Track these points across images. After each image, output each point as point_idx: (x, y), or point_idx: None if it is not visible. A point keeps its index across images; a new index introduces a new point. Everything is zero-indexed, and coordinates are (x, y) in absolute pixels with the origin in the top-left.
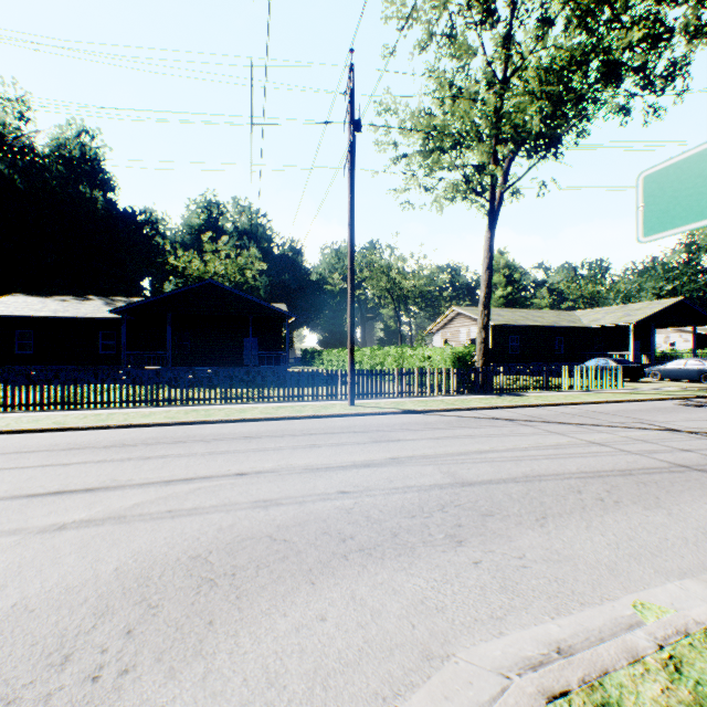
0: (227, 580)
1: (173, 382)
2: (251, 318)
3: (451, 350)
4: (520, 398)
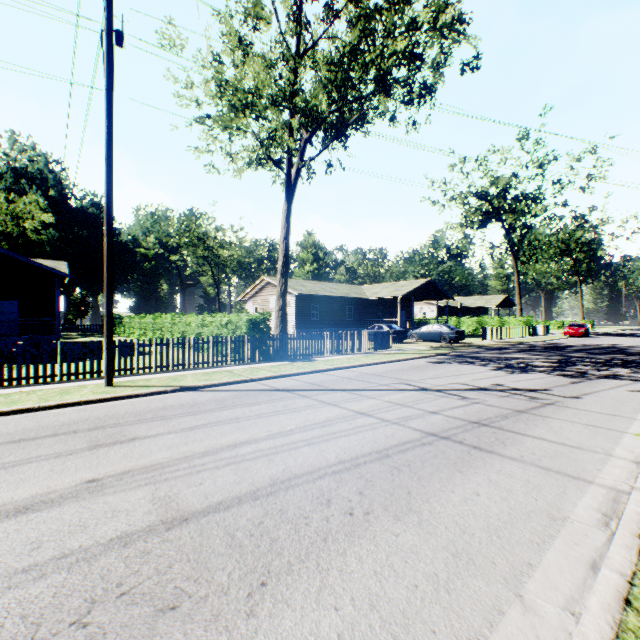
0: None
1: None
2: None
3: (246, 317)
4: (310, 363)
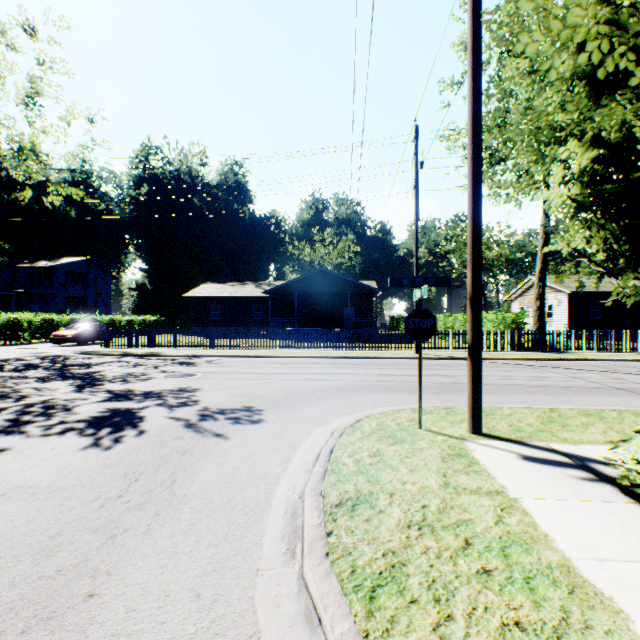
0: (348, 391)
1: (299, 338)
2: (349, 294)
3: (502, 316)
4: (561, 354)
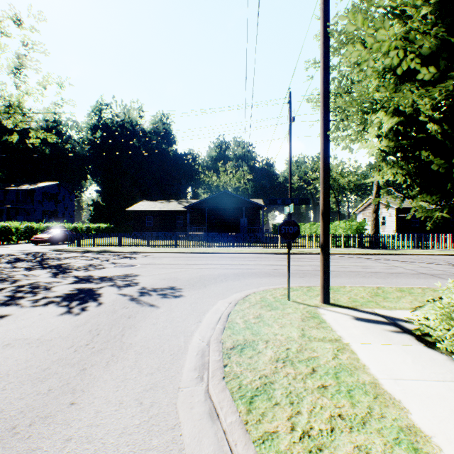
0: (242, 276)
1: (209, 240)
2: (244, 209)
3: (349, 224)
4: (390, 251)
